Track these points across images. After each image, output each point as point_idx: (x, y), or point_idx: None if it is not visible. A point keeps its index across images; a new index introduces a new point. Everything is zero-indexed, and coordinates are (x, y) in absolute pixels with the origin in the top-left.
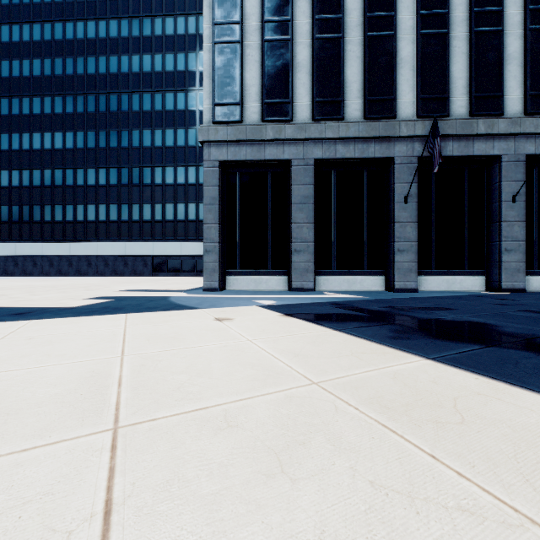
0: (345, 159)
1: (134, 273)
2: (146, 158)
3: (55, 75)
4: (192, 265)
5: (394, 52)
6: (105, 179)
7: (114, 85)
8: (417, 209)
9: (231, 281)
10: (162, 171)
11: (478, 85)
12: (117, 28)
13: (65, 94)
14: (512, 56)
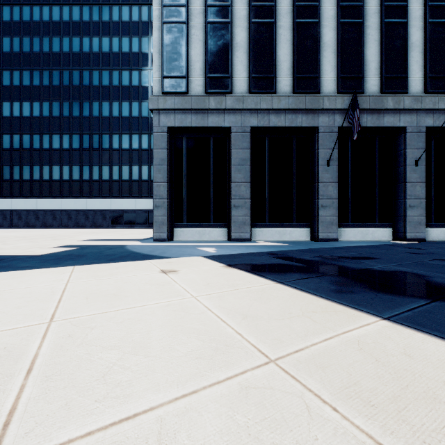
0: (277, 127)
1: (94, 225)
2: (105, 126)
3: (23, 52)
4: (145, 218)
5: (318, 37)
6: (69, 143)
7: (76, 62)
8: (337, 171)
9: (178, 232)
10: (119, 138)
11: (388, 67)
12: (79, 13)
13: (32, 68)
14: (415, 45)
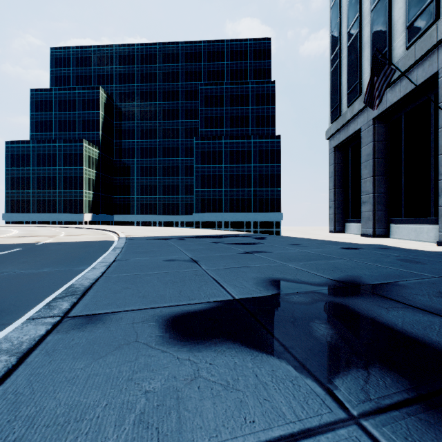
0: (395, 103)
1: None
2: None
3: None
4: None
5: None
6: None
7: None
8: None
9: (347, 227)
10: None
11: None
12: None
13: None
14: None
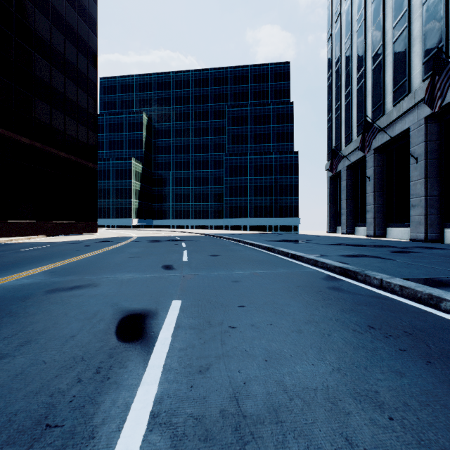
0: (354, 162)
1: None
2: None
3: None
4: None
5: (364, 91)
6: None
7: None
8: (373, 184)
9: (337, 229)
10: None
11: (395, 82)
12: None
13: None
14: (416, 37)
